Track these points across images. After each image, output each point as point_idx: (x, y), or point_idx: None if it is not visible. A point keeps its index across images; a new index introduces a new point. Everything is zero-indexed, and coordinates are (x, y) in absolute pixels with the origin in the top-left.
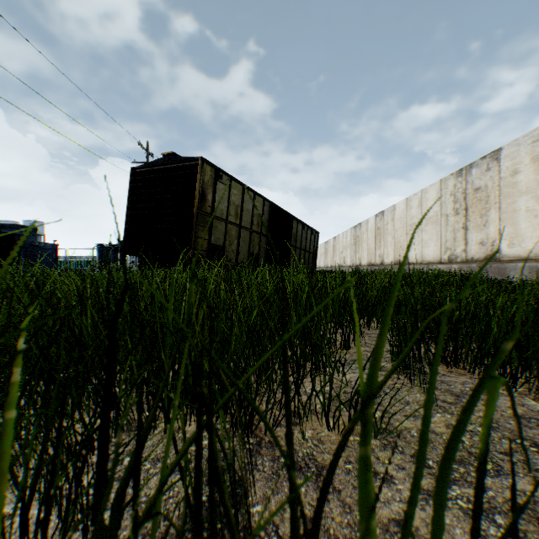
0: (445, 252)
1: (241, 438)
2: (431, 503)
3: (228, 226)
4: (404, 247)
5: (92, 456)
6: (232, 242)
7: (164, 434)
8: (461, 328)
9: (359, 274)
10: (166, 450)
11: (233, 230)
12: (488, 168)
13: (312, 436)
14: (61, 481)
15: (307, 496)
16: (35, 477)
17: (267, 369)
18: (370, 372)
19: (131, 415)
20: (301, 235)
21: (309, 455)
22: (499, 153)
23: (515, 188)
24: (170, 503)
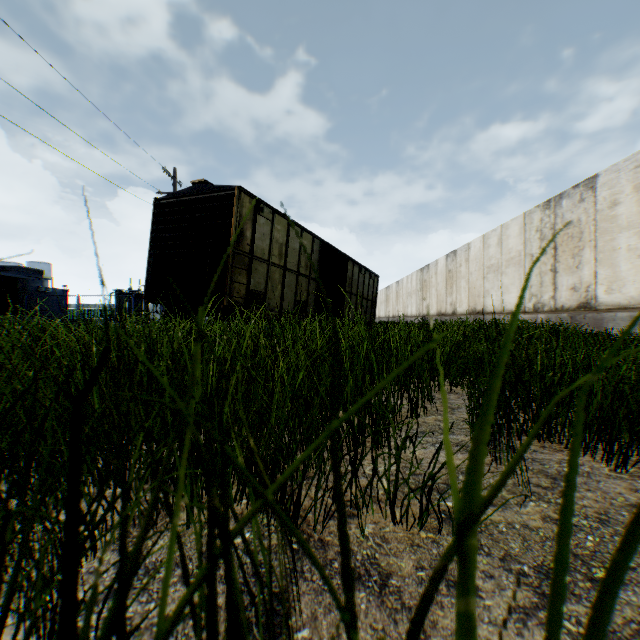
0: (530, 299)
1: (282, 545)
2: (530, 625)
3: (271, 268)
4: (481, 293)
5: (92, 560)
6: (276, 288)
7: (186, 530)
8: (556, 392)
9: (427, 325)
10: (166, 591)
11: (277, 273)
12: (581, 198)
13: (374, 532)
14: (45, 600)
15: (369, 616)
16: (8, 599)
17: None
18: (471, 479)
19: (146, 504)
20: (357, 279)
21: (370, 558)
22: (595, 181)
23: (615, 222)
24: (190, 625)
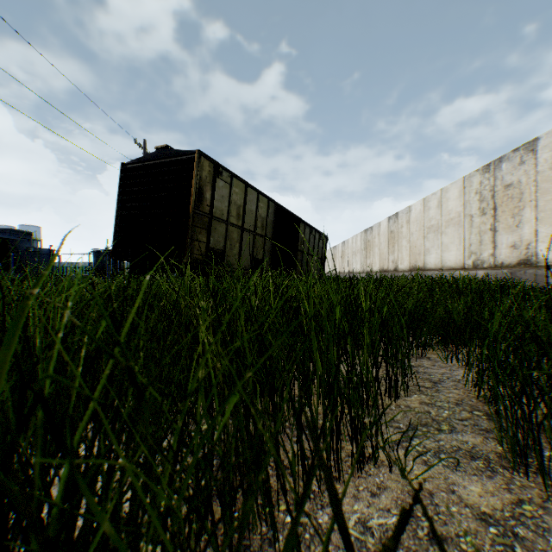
0: (470, 256)
1: None
2: None
3: (229, 228)
4: (421, 251)
5: None
6: (234, 246)
7: None
8: None
9: None
10: None
11: (235, 232)
12: (521, 161)
13: None
14: None
15: None
16: None
17: (267, 484)
18: None
19: None
20: (308, 239)
21: None
22: (536, 144)
23: None
24: None
